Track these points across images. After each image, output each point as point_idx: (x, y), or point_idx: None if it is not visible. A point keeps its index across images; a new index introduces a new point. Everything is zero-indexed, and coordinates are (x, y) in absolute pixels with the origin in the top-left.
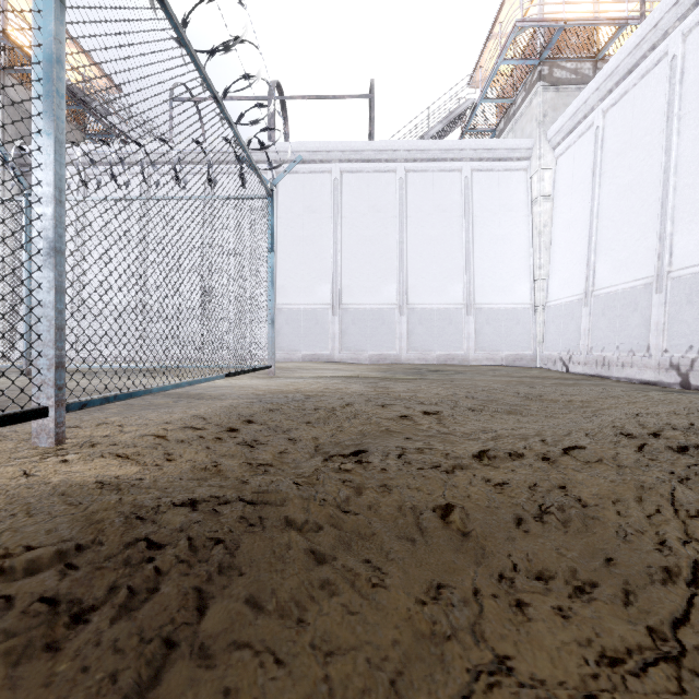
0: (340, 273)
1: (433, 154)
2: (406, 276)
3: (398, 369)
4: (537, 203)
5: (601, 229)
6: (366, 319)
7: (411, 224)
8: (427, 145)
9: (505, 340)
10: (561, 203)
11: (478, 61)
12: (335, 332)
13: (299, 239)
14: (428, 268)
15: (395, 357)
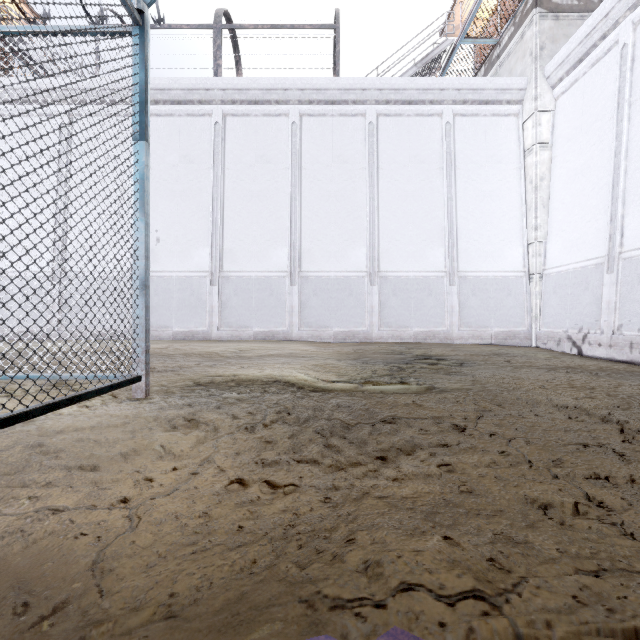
0: (299, 235)
1: (409, 94)
2: (378, 239)
3: (373, 354)
4: (533, 152)
5: (632, 173)
6: (330, 289)
7: (383, 177)
8: (402, 84)
9: (494, 314)
10: (565, 150)
11: (455, 2)
12: (293, 305)
13: (251, 194)
14: (403, 229)
15: (365, 335)
